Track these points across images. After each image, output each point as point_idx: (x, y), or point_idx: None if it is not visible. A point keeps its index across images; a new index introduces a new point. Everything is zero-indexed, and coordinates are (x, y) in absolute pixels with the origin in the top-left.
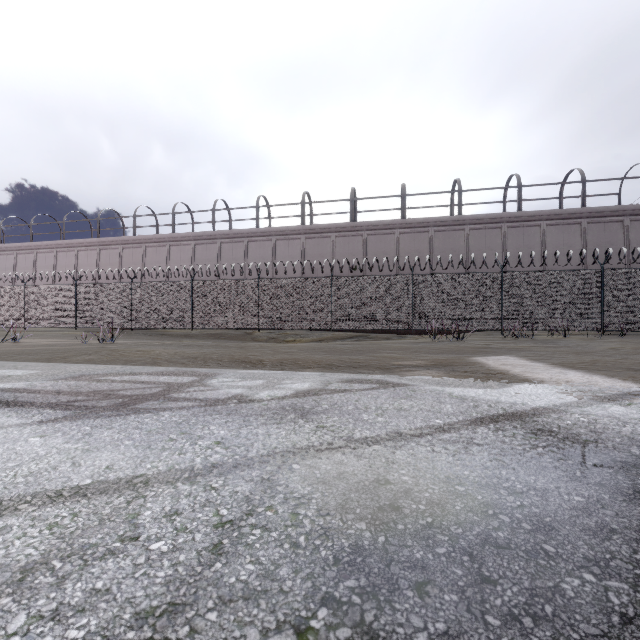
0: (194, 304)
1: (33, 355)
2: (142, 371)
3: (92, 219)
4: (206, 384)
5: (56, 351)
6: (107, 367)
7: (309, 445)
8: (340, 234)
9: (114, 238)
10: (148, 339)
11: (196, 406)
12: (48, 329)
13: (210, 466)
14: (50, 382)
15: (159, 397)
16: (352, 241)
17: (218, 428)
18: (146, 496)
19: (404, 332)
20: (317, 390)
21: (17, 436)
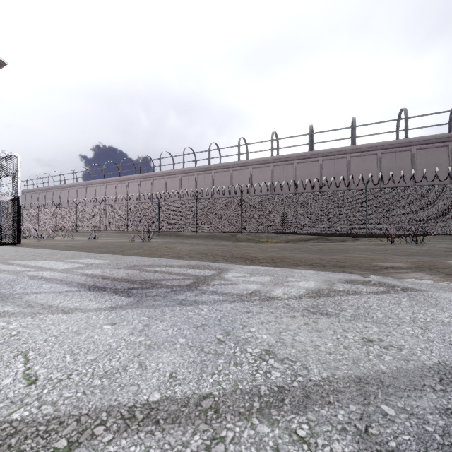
0: (197, 215)
1: (105, 249)
2: (173, 264)
3: (136, 162)
4: (224, 278)
5: (117, 246)
6: (149, 259)
7: (376, 370)
8: (301, 161)
9: (148, 173)
10: (169, 238)
11: (226, 301)
12: (112, 231)
13: (277, 391)
14: (115, 270)
15: (193, 289)
16: (310, 166)
17: (258, 330)
18: (224, 439)
19: (354, 235)
20: (326, 290)
21: (95, 322)
